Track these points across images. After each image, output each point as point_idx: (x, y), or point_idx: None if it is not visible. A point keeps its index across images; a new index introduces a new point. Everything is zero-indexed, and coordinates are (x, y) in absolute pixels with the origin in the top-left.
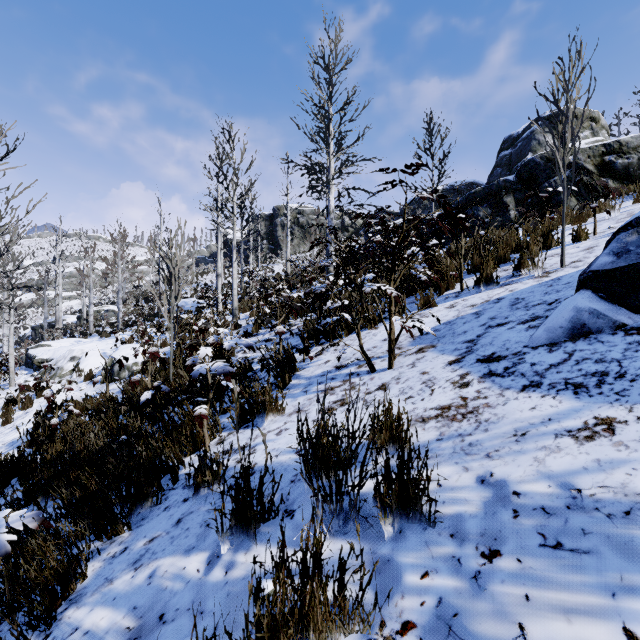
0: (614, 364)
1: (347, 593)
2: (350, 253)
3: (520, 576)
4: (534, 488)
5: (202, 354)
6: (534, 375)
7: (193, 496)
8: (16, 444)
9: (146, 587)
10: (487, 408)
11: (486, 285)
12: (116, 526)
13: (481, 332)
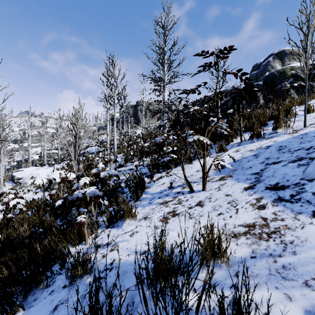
0: None
1: None
2: (177, 118)
3: None
4: None
5: (82, 182)
6: None
7: (68, 287)
8: None
9: None
10: (287, 230)
11: (257, 138)
12: (13, 307)
13: (262, 167)
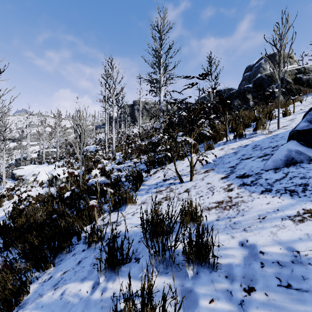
0: (311, 179)
1: (167, 310)
2: (170, 122)
3: (267, 304)
4: (272, 249)
5: (93, 173)
6: (267, 185)
7: (87, 248)
8: (3, 218)
9: (59, 300)
10: (243, 203)
11: (239, 138)
12: (47, 264)
13: (238, 162)
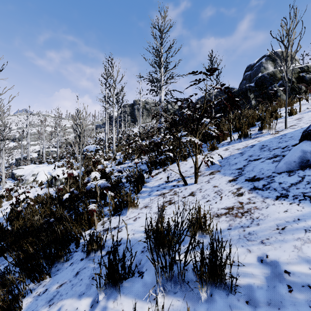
0: None
1: None
2: (173, 121)
3: None
4: (299, 269)
5: (93, 176)
6: (282, 190)
7: (86, 258)
8: (1, 219)
9: None
10: (256, 210)
11: (244, 138)
12: (42, 275)
13: (245, 163)
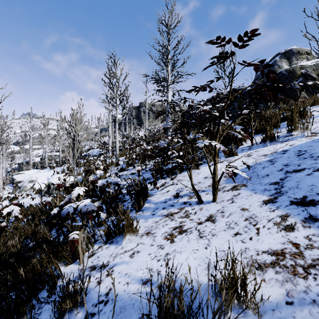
0: None
1: None
2: (183, 120)
3: None
4: None
5: (75, 194)
6: None
7: None
8: None
9: None
10: None
11: (270, 141)
12: None
13: (282, 176)
